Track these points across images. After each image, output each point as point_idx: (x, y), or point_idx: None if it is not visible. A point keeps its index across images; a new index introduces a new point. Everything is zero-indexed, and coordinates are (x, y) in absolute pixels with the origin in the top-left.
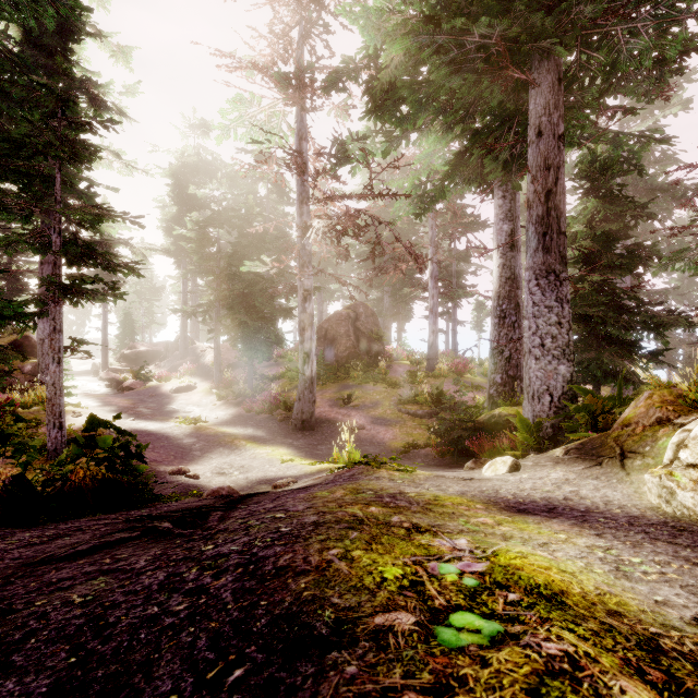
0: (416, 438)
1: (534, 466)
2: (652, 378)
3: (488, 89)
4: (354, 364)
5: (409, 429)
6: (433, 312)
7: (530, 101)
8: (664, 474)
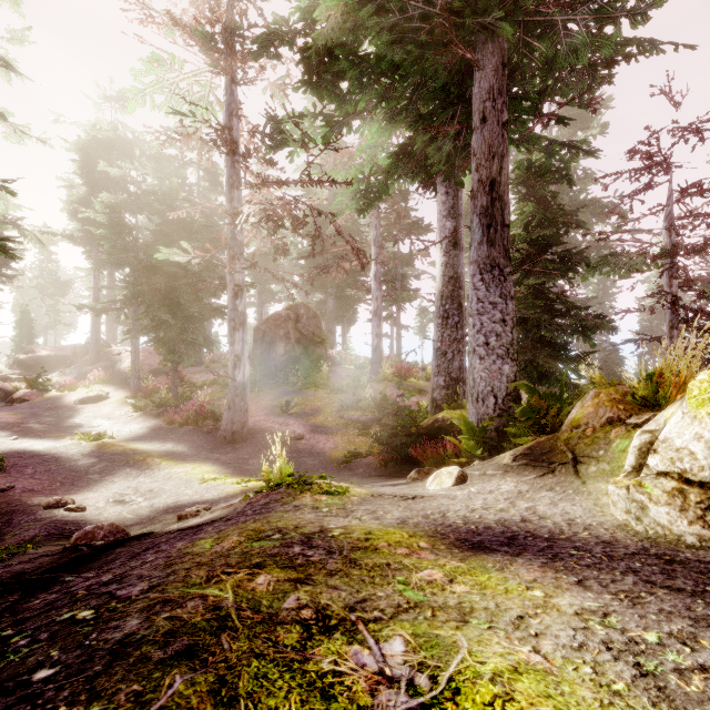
0: (358, 447)
1: (482, 476)
2: (591, 377)
3: (431, 68)
4: (295, 369)
5: (351, 436)
6: (377, 314)
7: (474, 85)
8: (633, 486)
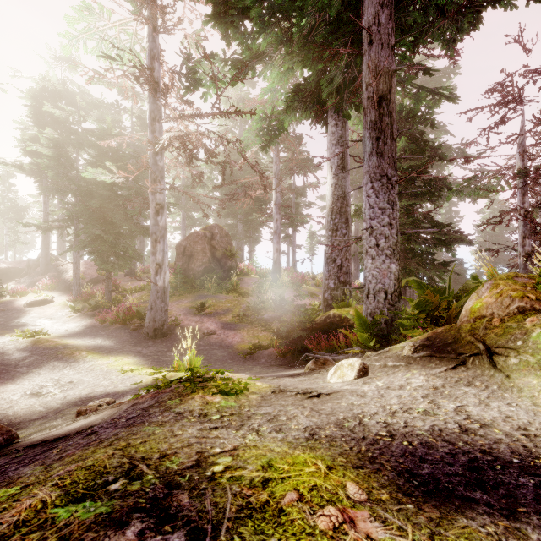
0: (261, 340)
1: (384, 368)
2: (472, 275)
3: None
4: (210, 277)
5: (255, 332)
6: (277, 233)
7: (365, 13)
8: None
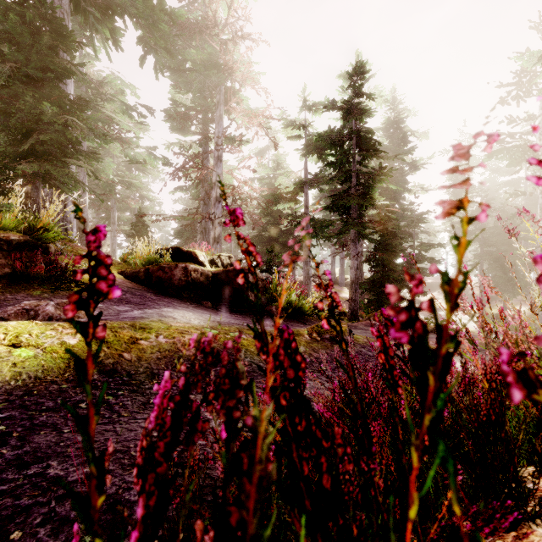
0: None
1: None
2: None
3: None
4: None
5: None
6: None
7: None
8: None
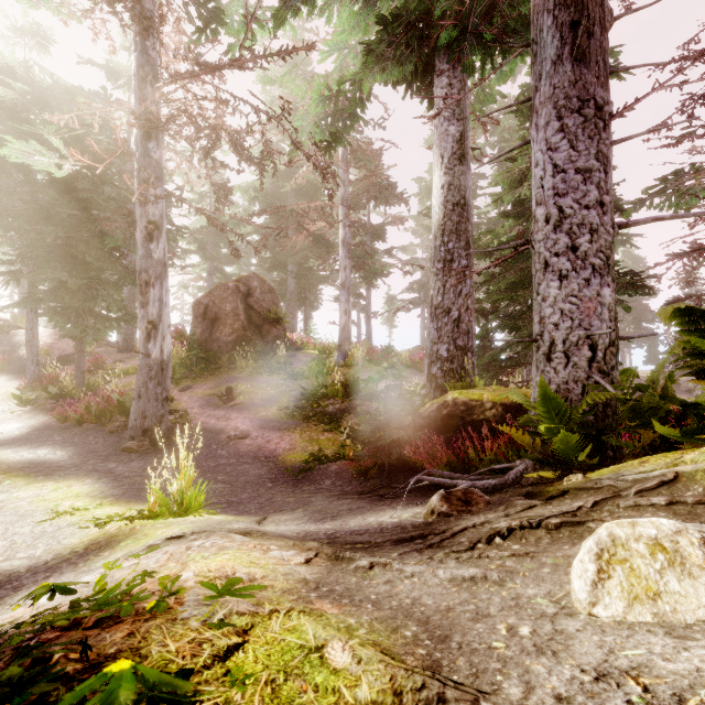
0: (323, 447)
1: None
2: None
3: None
4: (245, 352)
5: (314, 433)
6: (345, 287)
7: None
8: None
